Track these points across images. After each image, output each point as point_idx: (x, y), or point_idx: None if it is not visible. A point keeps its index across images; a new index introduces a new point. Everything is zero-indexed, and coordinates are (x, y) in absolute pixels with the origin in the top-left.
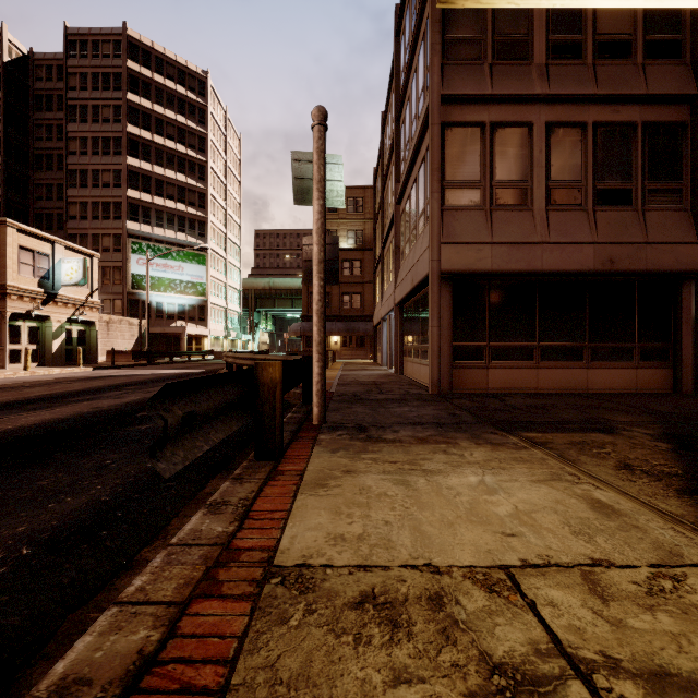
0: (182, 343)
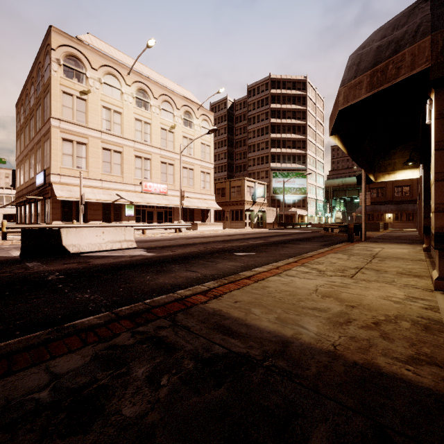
0: (295, 219)
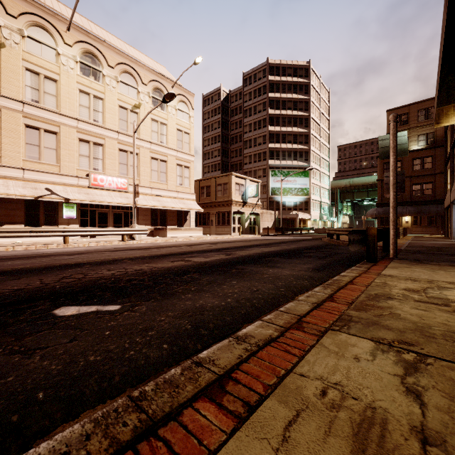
0: (296, 223)
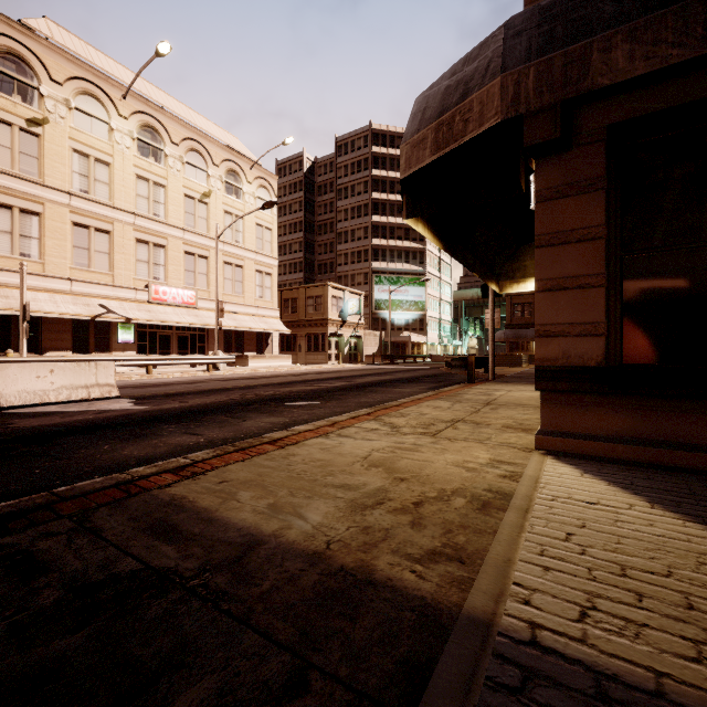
0: (408, 348)
